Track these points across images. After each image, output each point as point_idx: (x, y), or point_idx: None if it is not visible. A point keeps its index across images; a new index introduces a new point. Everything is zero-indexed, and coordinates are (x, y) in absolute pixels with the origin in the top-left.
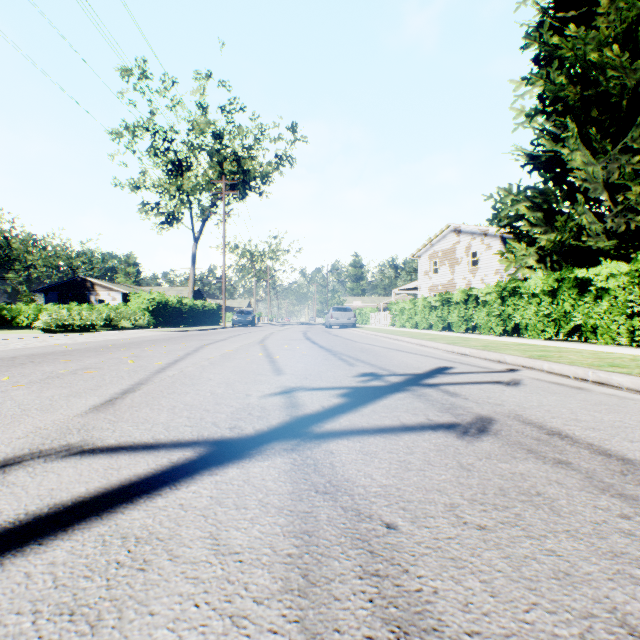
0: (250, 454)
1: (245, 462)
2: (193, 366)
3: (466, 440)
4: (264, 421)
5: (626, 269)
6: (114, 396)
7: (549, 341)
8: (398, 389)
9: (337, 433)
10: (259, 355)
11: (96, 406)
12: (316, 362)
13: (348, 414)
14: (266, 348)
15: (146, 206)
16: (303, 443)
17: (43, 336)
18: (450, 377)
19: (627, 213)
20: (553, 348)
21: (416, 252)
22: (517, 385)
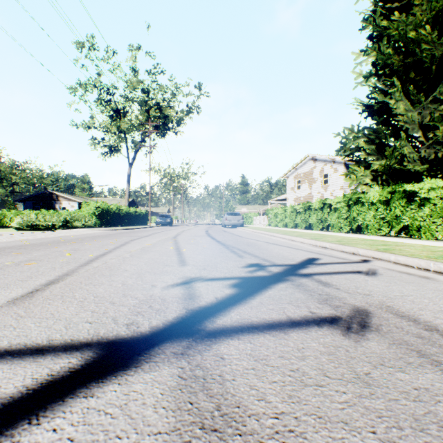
0: (138, 361)
1: (130, 374)
2: (116, 258)
3: (353, 338)
4: (161, 315)
5: (442, 184)
6: (37, 287)
7: (384, 237)
8: (279, 279)
9: (228, 330)
10: (170, 248)
11: (15, 299)
12: (213, 254)
13: (238, 306)
14: (177, 242)
15: (94, 140)
16: (194, 344)
17: (15, 233)
18: (319, 267)
19: (436, 145)
20: (391, 243)
21: (285, 174)
22: (375, 275)
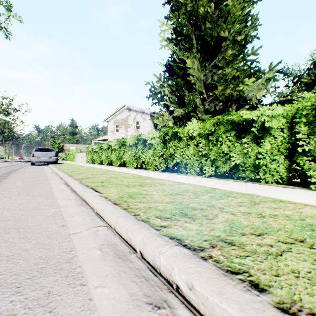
0: None
1: None
2: None
3: None
4: None
5: (282, 112)
6: None
7: (210, 178)
8: None
9: None
10: None
11: None
12: None
13: None
14: None
15: None
16: None
17: None
18: None
19: (215, 101)
20: (278, 206)
21: (107, 118)
22: None
